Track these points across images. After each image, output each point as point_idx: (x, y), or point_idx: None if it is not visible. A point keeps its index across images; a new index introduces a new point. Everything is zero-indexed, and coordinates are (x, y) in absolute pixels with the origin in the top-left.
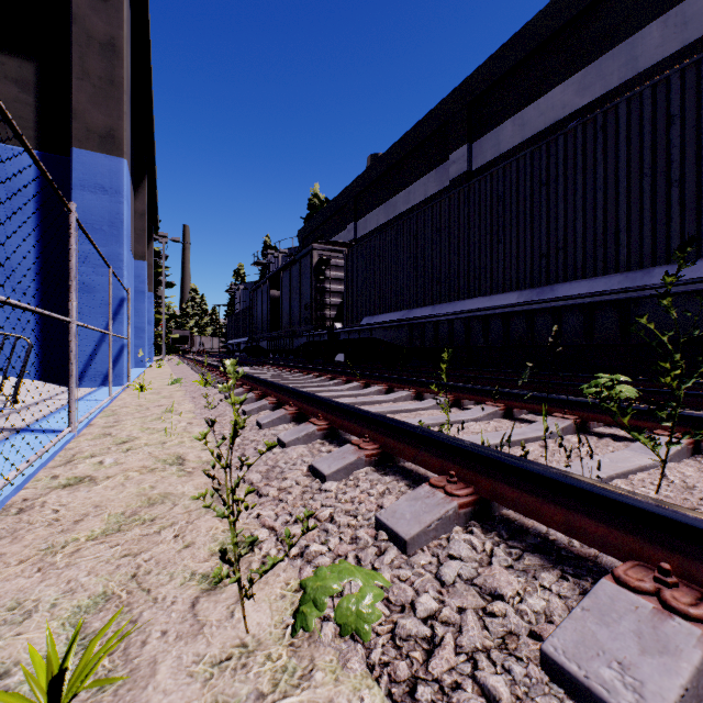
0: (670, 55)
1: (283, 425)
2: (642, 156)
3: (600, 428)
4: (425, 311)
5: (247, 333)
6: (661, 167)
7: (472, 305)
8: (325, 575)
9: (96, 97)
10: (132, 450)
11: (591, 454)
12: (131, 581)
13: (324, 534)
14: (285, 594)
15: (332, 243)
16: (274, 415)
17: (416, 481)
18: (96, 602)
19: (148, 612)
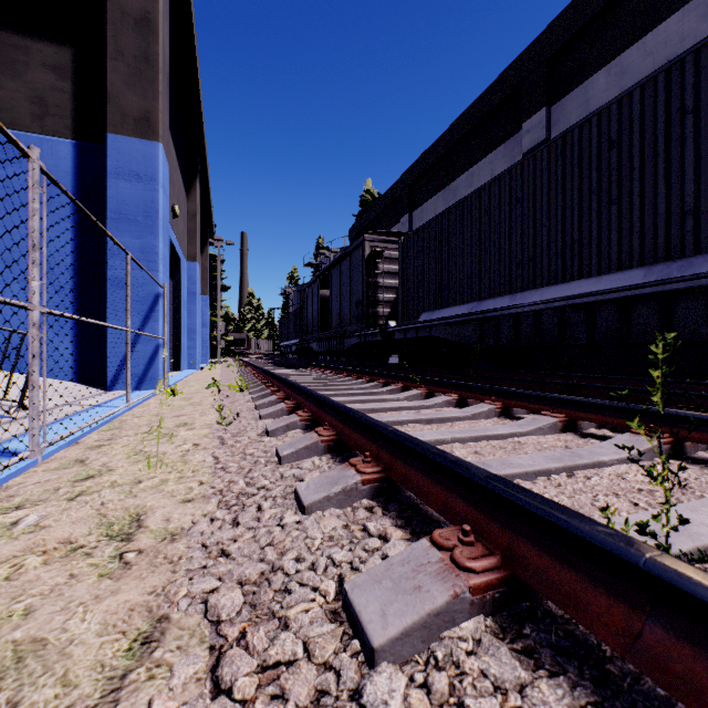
0: None
1: (313, 460)
2: None
3: None
4: (501, 302)
5: (298, 334)
6: None
7: (570, 291)
8: None
9: (130, 77)
10: (82, 497)
11: None
12: None
13: None
14: None
15: (385, 233)
16: (300, 443)
17: None
18: None
19: None
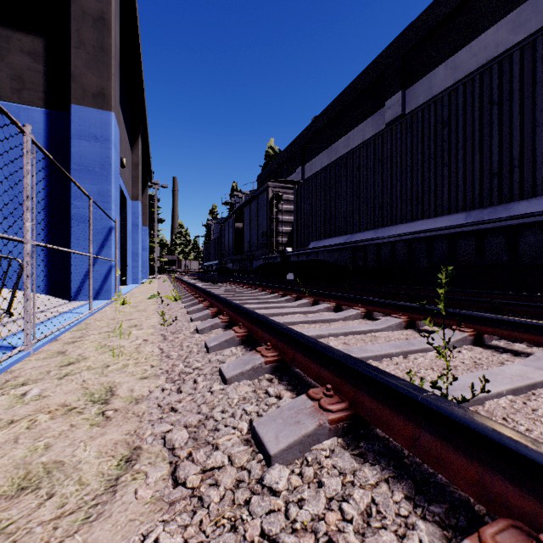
0: None
1: (231, 349)
2: None
3: None
4: (368, 234)
5: (218, 257)
6: None
7: (416, 228)
8: None
9: (89, 62)
10: (68, 377)
11: None
12: None
13: None
14: None
15: (284, 181)
16: (222, 337)
17: (419, 484)
18: None
19: None
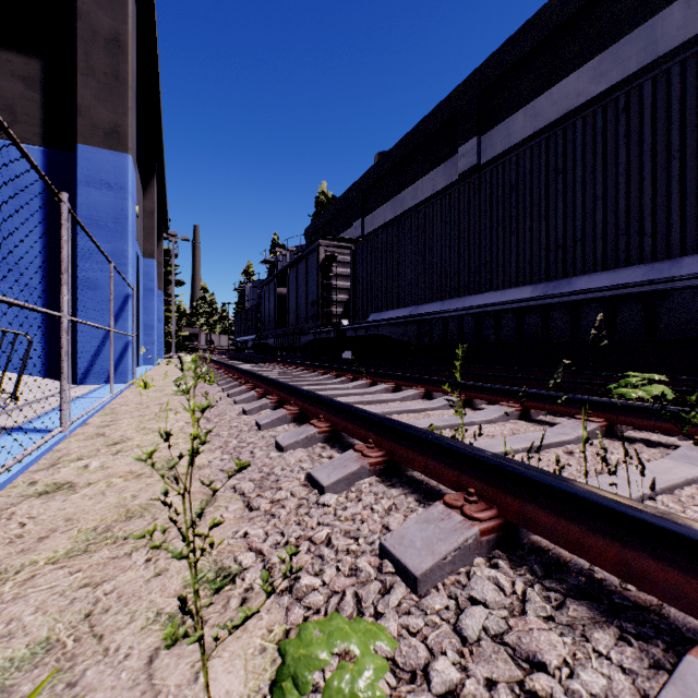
0: (693, 36)
1: (283, 426)
2: (669, 138)
3: (629, 432)
4: (434, 307)
5: (255, 330)
6: (691, 149)
7: (483, 300)
8: (311, 637)
9: (101, 93)
10: (122, 453)
11: (642, 470)
12: (82, 623)
13: (319, 561)
14: (265, 647)
15: (338, 239)
16: (273, 415)
17: (427, 495)
18: (33, 653)
19: (94, 670)
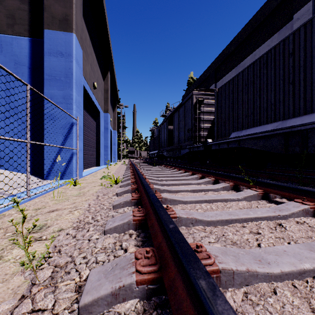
0: None
1: None
2: None
3: None
4: (309, 118)
5: (157, 148)
6: None
7: None
8: None
9: None
10: None
11: None
12: None
13: None
14: None
15: (204, 90)
16: None
17: None
18: None
19: None
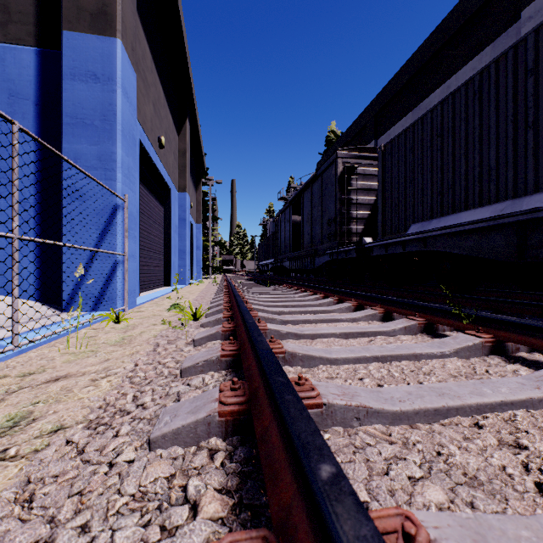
0: None
1: None
2: None
3: None
4: None
5: (273, 255)
6: None
7: None
8: None
9: None
10: None
11: None
12: None
13: None
14: None
15: (358, 149)
16: None
17: None
18: None
19: None
